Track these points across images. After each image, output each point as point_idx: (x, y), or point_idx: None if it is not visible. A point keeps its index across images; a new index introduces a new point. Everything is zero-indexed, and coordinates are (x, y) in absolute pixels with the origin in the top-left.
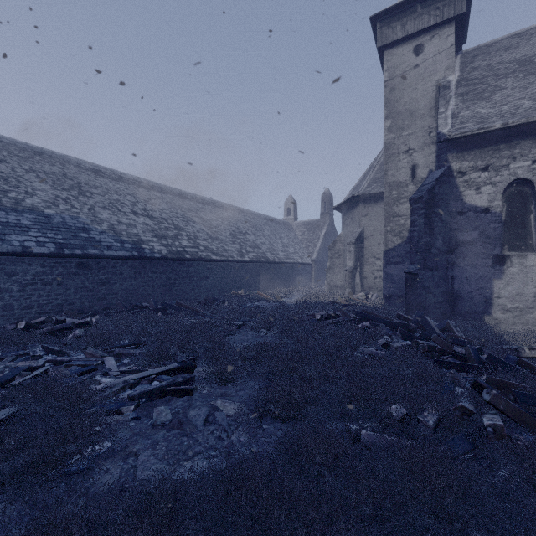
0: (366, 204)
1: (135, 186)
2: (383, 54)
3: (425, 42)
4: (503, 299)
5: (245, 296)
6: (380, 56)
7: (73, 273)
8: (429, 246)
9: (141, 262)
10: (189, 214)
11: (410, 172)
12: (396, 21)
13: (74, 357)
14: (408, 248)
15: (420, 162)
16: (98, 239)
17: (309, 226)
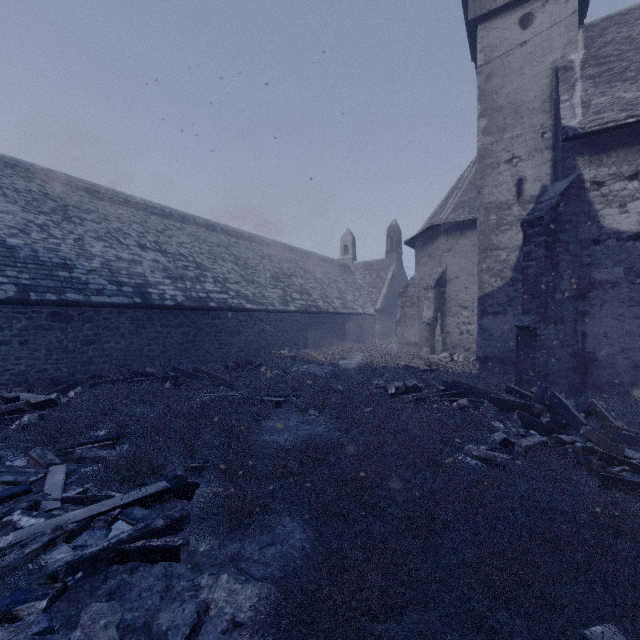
0: (449, 236)
1: (145, 212)
2: (475, 30)
3: (535, 9)
4: None
5: (290, 358)
6: (472, 34)
7: (44, 327)
8: (551, 289)
9: (147, 312)
10: (218, 250)
11: (515, 189)
12: None
13: (10, 462)
14: (512, 292)
15: (529, 175)
16: (84, 279)
17: (371, 268)
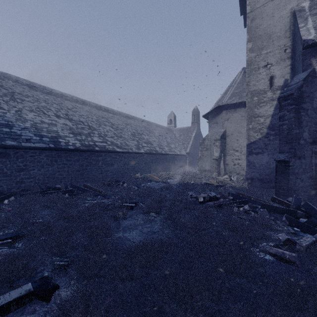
0: (228, 112)
1: (62, 99)
2: None
3: None
4: None
5: (141, 178)
6: None
7: None
8: (298, 137)
9: (57, 152)
10: (102, 120)
11: (269, 82)
12: None
13: None
14: (267, 141)
15: (277, 74)
16: (19, 133)
17: (184, 131)
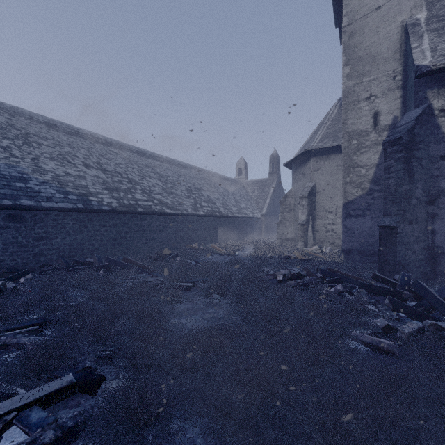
0: (318, 159)
1: (91, 141)
2: None
3: None
4: None
5: (199, 250)
6: (337, 3)
7: (1, 226)
8: (408, 195)
9: (88, 215)
10: (146, 170)
11: (372, 120)
12: None
13: None
14: (370, 200)
15: (383, 109)
16: (37, 189)
17: (259, 184)
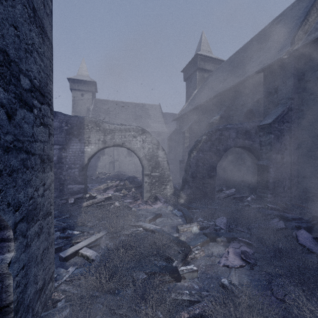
0: None
1: None
2: (72, 90)
3: (84, 93)
4: (99, 166)
5: None
6: (71, 90)
7: None
8: None
9: None
10: None
11: None
12: (76, 83)
13: None
14: None
15: None
16: None
17: None
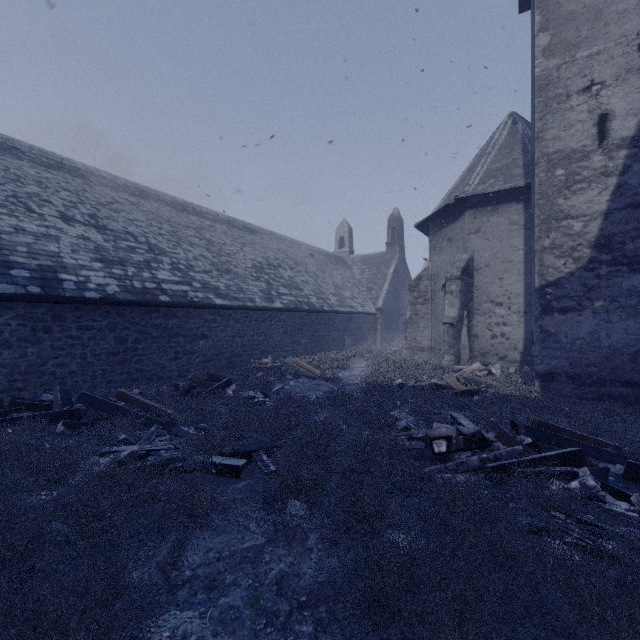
0: (477, 213)
1: (87, 181)
2: None
3: None
4: None
5: (273, 369)
6: None
7: None
8: None
9: (53, 308)
10: (184, 233)
11: (595, 130)
12: None
13: None
14: (591, 280)
15: (619, 107)
16: None
17: (371, 261)
